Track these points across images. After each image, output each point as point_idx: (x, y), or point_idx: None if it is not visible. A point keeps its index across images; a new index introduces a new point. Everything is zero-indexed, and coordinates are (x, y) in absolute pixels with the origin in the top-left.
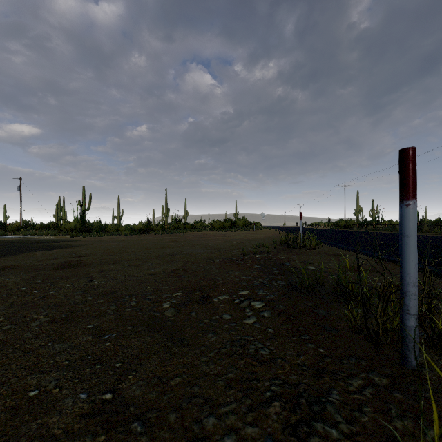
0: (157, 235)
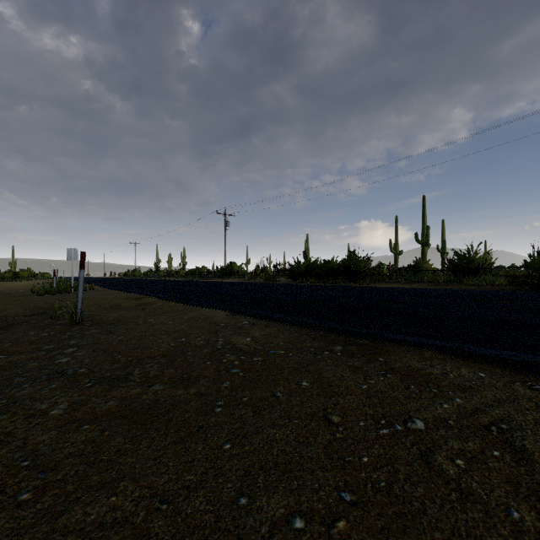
0: None
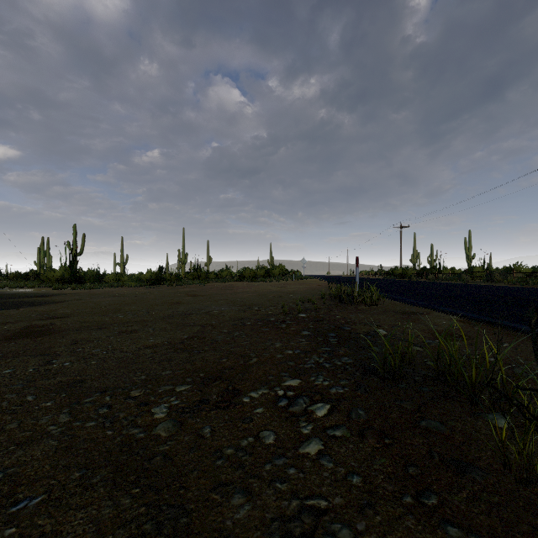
0: (171, 286)
